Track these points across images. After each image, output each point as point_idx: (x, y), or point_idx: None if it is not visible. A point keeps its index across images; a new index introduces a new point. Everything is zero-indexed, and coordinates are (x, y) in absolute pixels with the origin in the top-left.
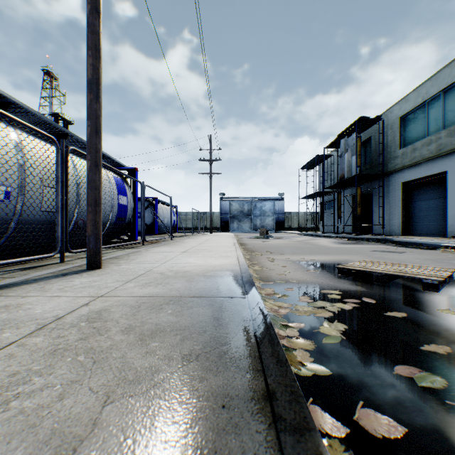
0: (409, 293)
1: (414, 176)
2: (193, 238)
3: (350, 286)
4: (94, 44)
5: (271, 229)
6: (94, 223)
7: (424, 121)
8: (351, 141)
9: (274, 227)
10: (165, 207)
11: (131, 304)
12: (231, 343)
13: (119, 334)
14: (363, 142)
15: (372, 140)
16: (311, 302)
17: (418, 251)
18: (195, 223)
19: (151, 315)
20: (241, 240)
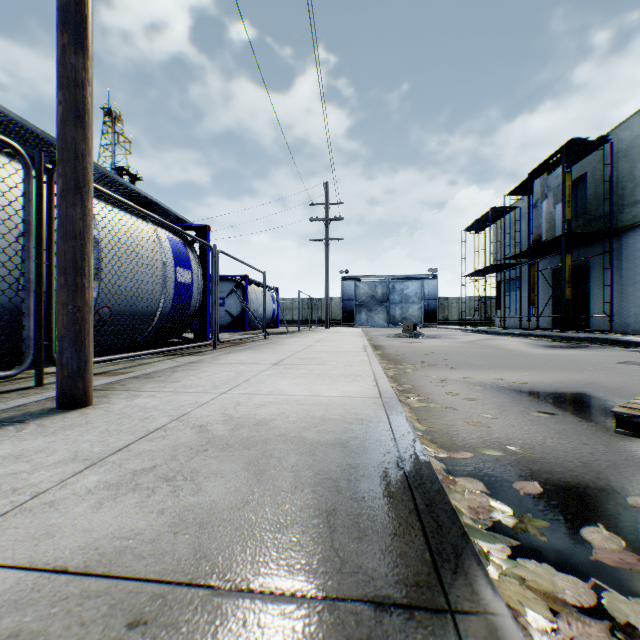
0: None
1: None
2: (298, 336)
3: None
4: None
5: (417, 323)
6: (70, 311)
7: None
8: (554, 181)
9: (421, 320)
10: (260, 291)
11: None
12: None
13: None
14: (572, 183)
15: (589, 178)
16: (638, 563)
17: None
18: (305, 314)
19: None
20: (374, 340)
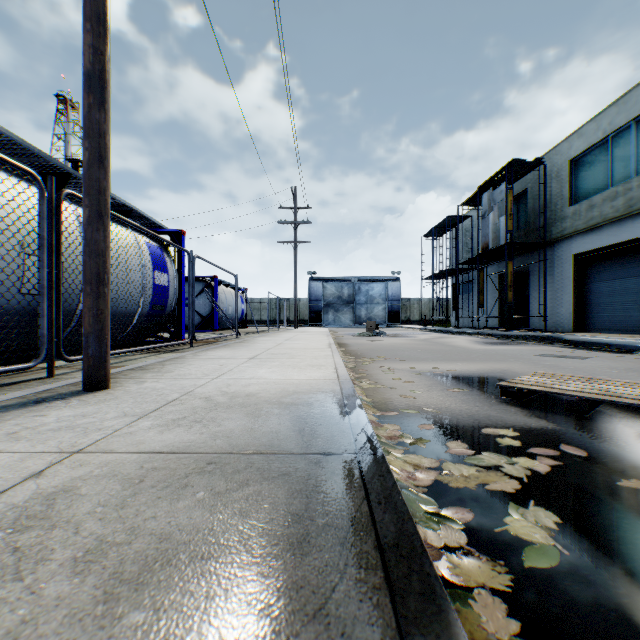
0: (636, 434)
1: (592, 245)
2: (268, 336)
3: (527, 419)
4: (95, 12)
5: (381, 323)
6: (95, 313)
7: (606, 166)
8: (499, 195)
9: (385, 320)
10: (229, 291)
11: (127, 473)
12: (330, 613)
13: (63, 574)
14: (515, 197)
15: (529, 194)
16: (471, 454)
17: (607, 355)
18: (273, 314)
19: (159, 505)
20: (339, 339)
